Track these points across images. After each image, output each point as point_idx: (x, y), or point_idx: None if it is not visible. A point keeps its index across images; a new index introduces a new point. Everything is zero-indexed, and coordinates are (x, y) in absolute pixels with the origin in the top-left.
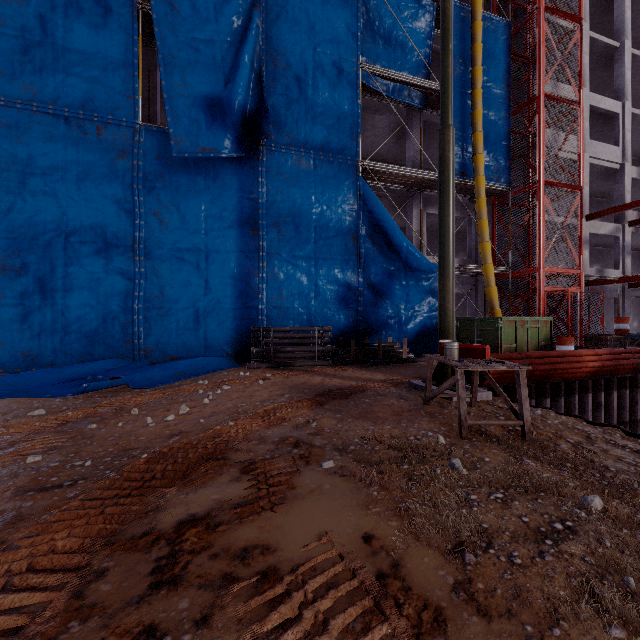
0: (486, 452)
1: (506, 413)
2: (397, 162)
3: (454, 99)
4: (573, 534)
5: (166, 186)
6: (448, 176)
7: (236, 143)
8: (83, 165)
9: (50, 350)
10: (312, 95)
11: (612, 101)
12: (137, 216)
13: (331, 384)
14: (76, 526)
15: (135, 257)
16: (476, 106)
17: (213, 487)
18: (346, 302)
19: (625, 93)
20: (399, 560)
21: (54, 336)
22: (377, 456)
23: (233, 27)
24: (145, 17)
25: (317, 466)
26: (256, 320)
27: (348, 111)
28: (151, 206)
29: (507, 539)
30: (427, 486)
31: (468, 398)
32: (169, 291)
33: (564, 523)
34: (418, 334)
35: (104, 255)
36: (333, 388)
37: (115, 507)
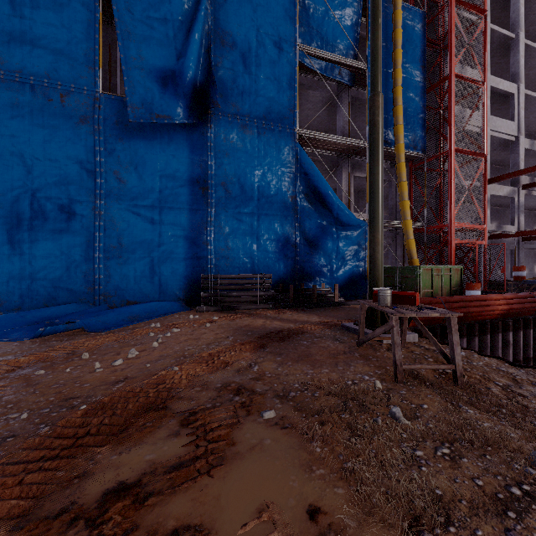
0: (423, 398)
1: (433, 355)
2: (328, 133)
3: None
4: (535, 502)
5: (124, 148)
6: (378, 138)
7: (187, 111)
8: (48, 128)
9: (17, 296)
10: (255, 70)
11: (509, 83)
12: (98, 175)
13: (272, 326)
14: None
15: (96, 212)
16: (397, 83)
17: (149, 444)
18: (285, 253)
19: (520, 77)
20: None
21: (21, 283)
22: (317, 404)
23: (185, 8)
24: None
25: (258, 416)
26: (205, 268)
27: (286, 85)
28: (110, 166)
29: (466, 511)
30: (370, 440)
31: None
32: (127, 242)
33: (521, 487)
34: (347, 280)
35: (67, 210)
36: (274, 330)
37: (37, 474)
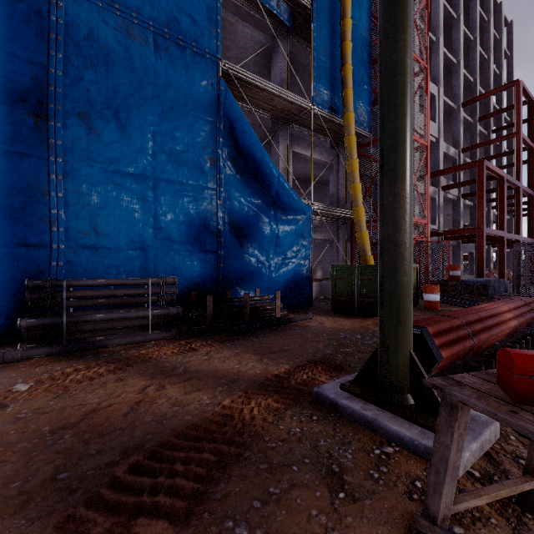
0: None
1: None
2: None
3: (324, 24)
4: None
5: None
6: None
7: None
8: None
9: None
10: None
11: (432, 84)
12: None
13: (154, 412)
14: None
15: None
16: (346, 36)
17: None
18: (201, 243)
19: (440, 80)
20: None
21: None
22: None
23: None
24: None
25: None
26: (45, 268)
27: None
28: None
29: None
30: None
31: (476, 453)
32: None
33: None
34: (289, 284)
35: None
36: (148, 448)
37: None
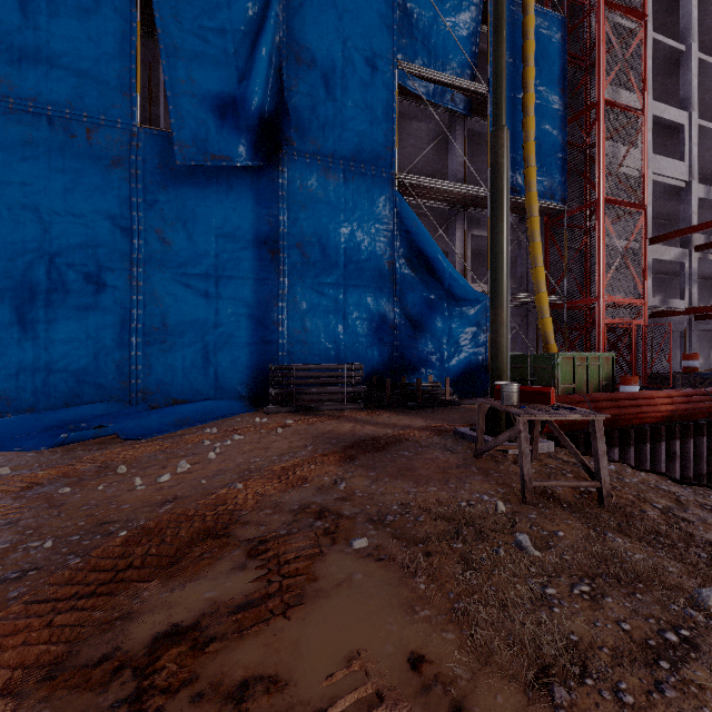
0: (558, 523)
1: (574, 469)
2: (437, 177)
3: None
4: (694, 650)
5: (169, 199)
6: (502, 186)
7: (252, 150)
8: (70, 173)
9: (30, 392)
10: (341, 96)
11: (677, 111)
12: (135, 234)
13: (363, 432)
14: (8, 647)
15: (132, 282)
16: (528, 112)
17: (208, 579)
18: (380, 336)
19: (691, 102)
20: (462, 700)
21: (35, 376)
22: (422, 530)
23: (248, 15)
24: (145, 1)
25: (346, 546)
26: (276, 357)
27: (382, 116)
28: (151, 223)
29: (607, 660)
30: (489, 575)
31: None
32: (173, 323)
33: (678, 632)
34: (462, 372)
35: (95, 280)
36: (365, 438)
37: (69, 614)
